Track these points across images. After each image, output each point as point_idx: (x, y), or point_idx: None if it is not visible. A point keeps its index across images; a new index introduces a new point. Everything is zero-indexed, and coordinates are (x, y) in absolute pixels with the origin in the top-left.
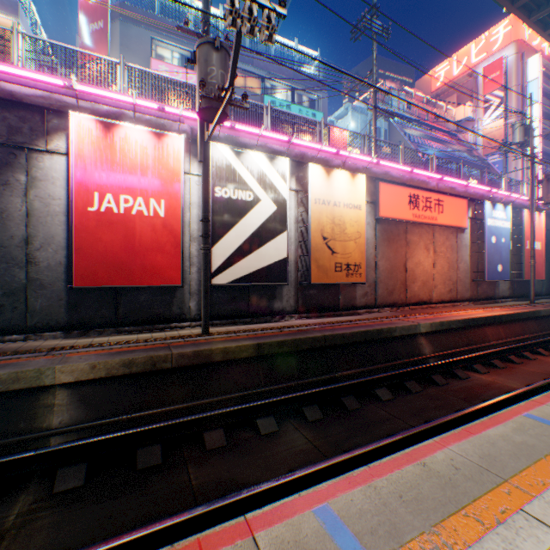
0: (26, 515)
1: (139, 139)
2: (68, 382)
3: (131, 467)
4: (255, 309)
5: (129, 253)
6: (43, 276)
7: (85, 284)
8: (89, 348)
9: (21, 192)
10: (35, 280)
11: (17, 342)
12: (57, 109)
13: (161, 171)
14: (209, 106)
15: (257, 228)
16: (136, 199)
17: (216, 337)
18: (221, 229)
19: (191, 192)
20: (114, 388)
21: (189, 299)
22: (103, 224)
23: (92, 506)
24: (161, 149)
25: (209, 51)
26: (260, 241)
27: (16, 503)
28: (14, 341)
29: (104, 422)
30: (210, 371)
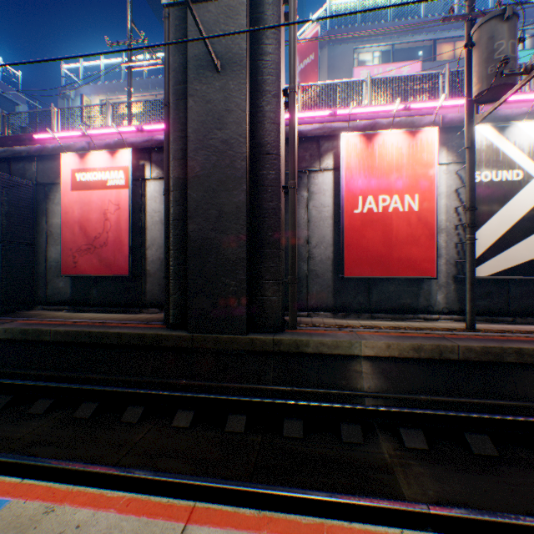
0: (396, 457)
1: (394, 142)
2: (367, 355)
3: (464, 449)
4: (516, 307)
5: (385, 247)
6: (316, 268)
7: (351, 274)
8: (366, 329)
9: (303, 205)
10: (312, 271)
11: (303, 317)
12: (327, 135)
13: (413, 167)
14: (494, 85)
15: (526, 211)
16: (391, 198)
17: (489, 334)
18: (478, 216)
19: (437, 183)
20: (404, 368)
21: (435, 291)
22: (364, 223)
23: (454, 473)
24: (413, 146)
25: (494, 25)
26: (531, 226)
27: (379, 444)
28: (300, 316)
29: (405, 397)
30: (499, 371)
